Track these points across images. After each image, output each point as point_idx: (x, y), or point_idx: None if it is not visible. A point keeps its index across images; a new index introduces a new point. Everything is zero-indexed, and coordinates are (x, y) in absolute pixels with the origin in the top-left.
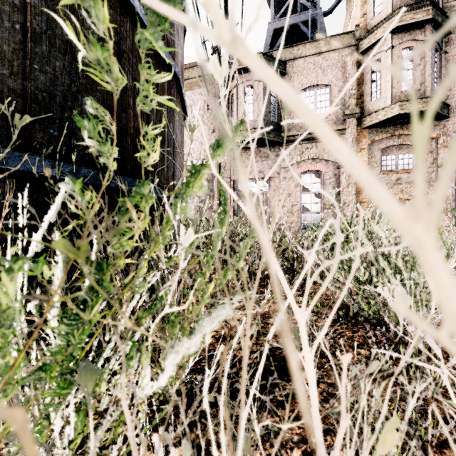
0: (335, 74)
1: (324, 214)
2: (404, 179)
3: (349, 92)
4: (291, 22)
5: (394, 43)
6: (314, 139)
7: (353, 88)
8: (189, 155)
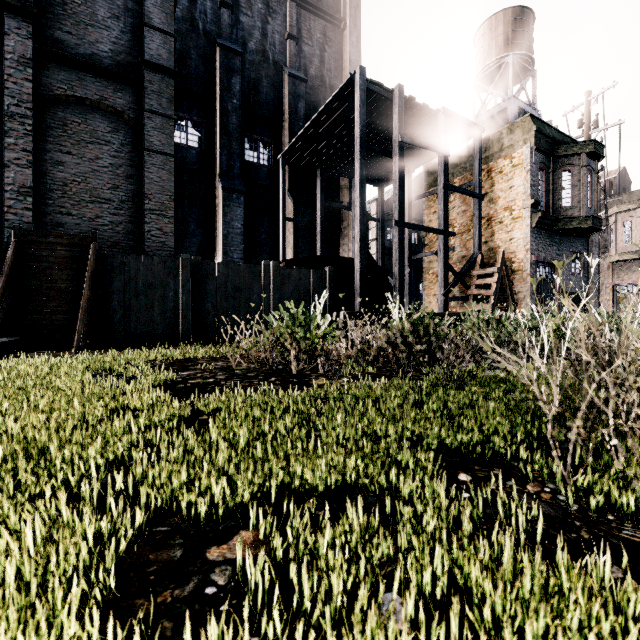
0: None
1: None
2: None
3: None
4: None
5: None
6: None
7: None
8: None
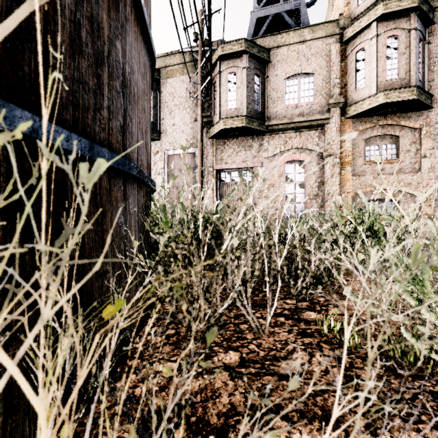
0: (319, 63)
1: (308, 205)
2: (387, 170)
3: (333, 81)
4: (274, 11)
5: (379, 31)
6: (298, 128)
7: (337, 77)
8: (171, 144)
